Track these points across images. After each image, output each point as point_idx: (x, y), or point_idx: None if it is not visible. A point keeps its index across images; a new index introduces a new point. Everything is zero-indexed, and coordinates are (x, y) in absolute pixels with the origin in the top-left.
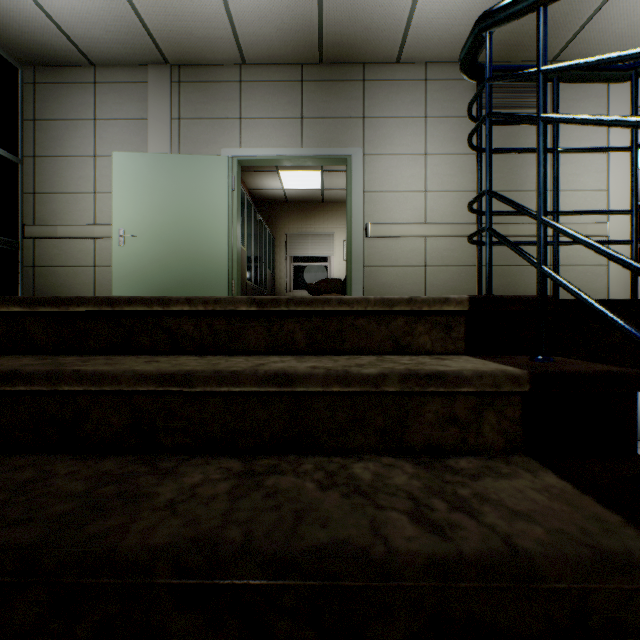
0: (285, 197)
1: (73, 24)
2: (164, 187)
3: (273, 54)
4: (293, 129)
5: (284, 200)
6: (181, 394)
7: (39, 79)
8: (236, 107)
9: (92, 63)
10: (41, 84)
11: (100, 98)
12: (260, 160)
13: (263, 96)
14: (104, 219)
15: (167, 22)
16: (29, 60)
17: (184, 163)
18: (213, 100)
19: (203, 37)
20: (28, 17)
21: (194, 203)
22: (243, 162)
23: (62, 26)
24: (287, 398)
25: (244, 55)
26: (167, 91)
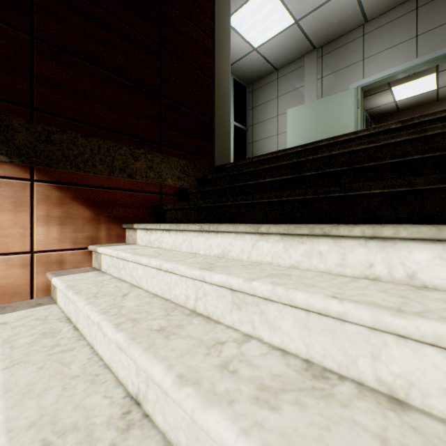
0: (396, 108)
1: (271, 54)
2: (313, 120)
3: (390, 3)
4: (407, 48)
5: (395, 111)
6: (373, 148)
7: (254, 88)
8: (359, 54)
9: (276, 69)
10: (255, 90)
11: (279, 85)
12: (378, 81)
13: (381, 36)
14: (281, 147)
15: (317, 26)
16: (251, 81)
17: (325, 102)
18: (343, 57)
19: (338, 21)
20: (254, 61)
21: (331, 124)
22: (364, 88)
23: (266, 58)
24: (421, 140)
25: (366, 17)
26: (314, 65)
